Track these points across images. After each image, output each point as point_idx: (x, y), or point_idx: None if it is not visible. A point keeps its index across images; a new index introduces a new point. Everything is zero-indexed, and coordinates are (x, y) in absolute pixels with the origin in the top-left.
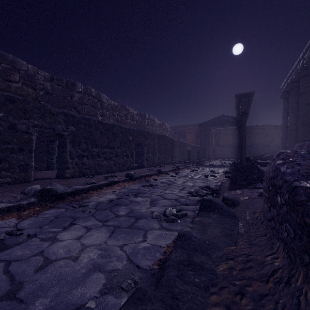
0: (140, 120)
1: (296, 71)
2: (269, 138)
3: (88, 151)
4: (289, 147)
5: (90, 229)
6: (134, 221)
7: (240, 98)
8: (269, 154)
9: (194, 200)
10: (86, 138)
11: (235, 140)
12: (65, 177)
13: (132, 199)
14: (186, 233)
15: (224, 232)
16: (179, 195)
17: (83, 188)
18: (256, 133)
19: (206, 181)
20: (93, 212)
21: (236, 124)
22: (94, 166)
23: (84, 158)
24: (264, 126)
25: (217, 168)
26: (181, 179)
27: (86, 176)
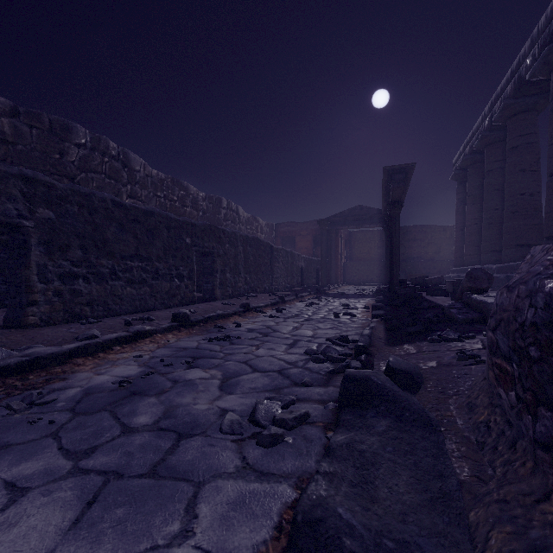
0: (211, 210)
1: (479, 134)
2: (433, 248)
3: (88, 266)
4: (467, 263)
5: (23, 491)
6: (170, 445)
7: (391, 173)
8: (434, 275)
9: (321, 372)
10: (83, 236)
11: (379, 250)
12: (26, 323)
13: (178, 375)
14: (318, 514)
15: (423, 486)
16: (288, 359)
17: (56, 352)
18: (414, 240)
19: (338, 326)
20: (61, 422)
21: (382, 223)
22: (102, 298)
23: (76, 280)
24: (426, 228)
25: (353, 299)
26: (290, 323)
27: (81, 321)
